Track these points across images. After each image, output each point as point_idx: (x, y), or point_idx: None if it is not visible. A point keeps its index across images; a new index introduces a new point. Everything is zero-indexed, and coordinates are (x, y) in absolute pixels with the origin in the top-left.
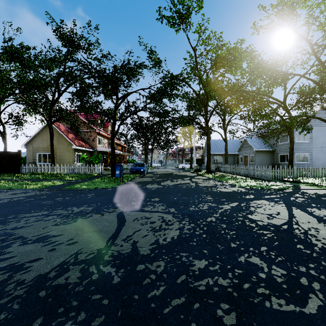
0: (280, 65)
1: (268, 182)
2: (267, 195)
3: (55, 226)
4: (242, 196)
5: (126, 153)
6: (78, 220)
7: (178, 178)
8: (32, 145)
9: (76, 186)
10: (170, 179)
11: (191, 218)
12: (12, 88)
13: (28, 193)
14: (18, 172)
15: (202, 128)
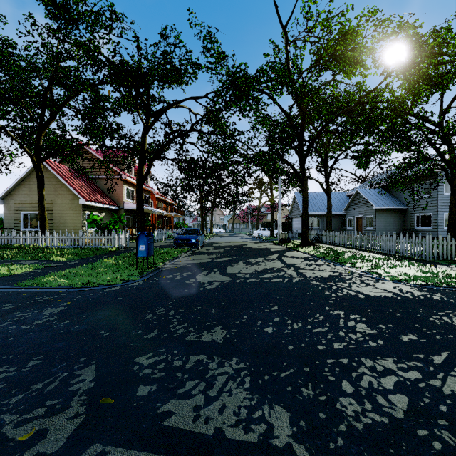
0: (452, 44)
1: (436, 267)
2: None
3: None
4: (442, 317)
5: (173, 213)
6: None
7: (257, 255)
8: (13, 200)
9: (45, 280)
10: (244, 257)
11: None
12: None
13: None
14: None
15: (295, 171)
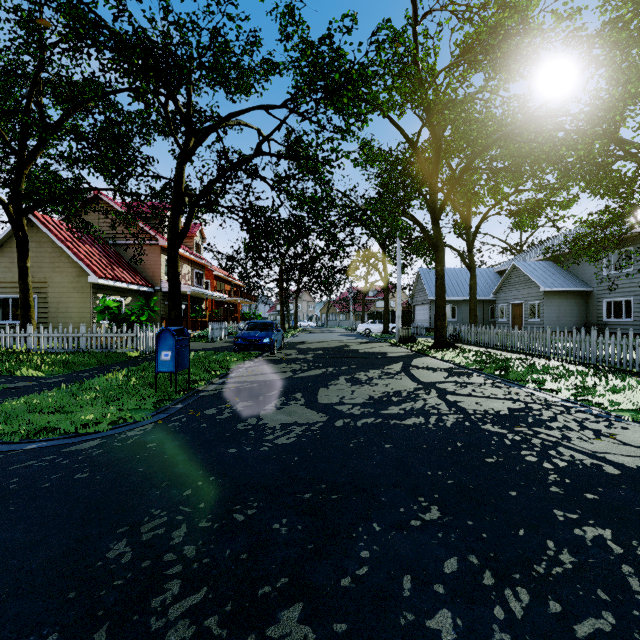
0: None
1: None
2: None
3: None
4: None
5: (239, 298)
6: None
7: (367, 364)
8: None
9: None
10: (346, 369)
11: None
12: None
13: None
14: None
15: (424, 232)
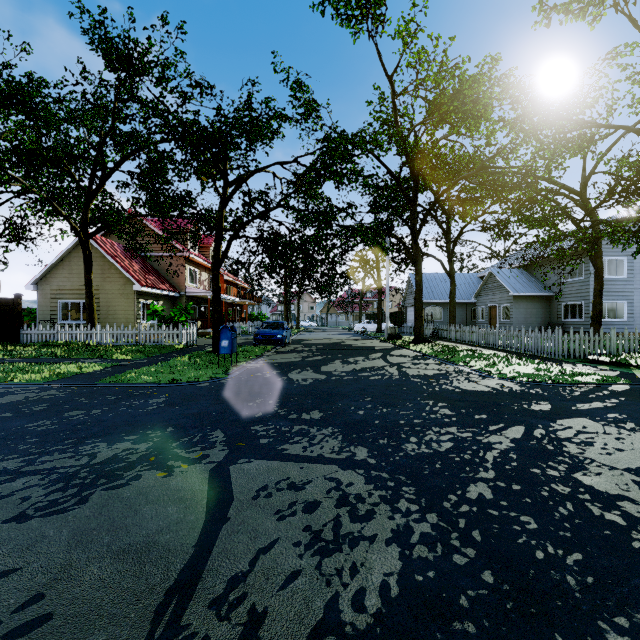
0: (582, 107)
1: (559, 365)
2: (580, 403)
3: (14, 524)
4: (522, 405)
5: (247, 300)
6: (92, 497)
7: (357, 353)
8: (49, 285)
9: (128, 377)
10: (341, 356)
11: (421, 488)
12: (1, 162)
13: (10, 395)
14: (16, 342)
15: (406, 249)
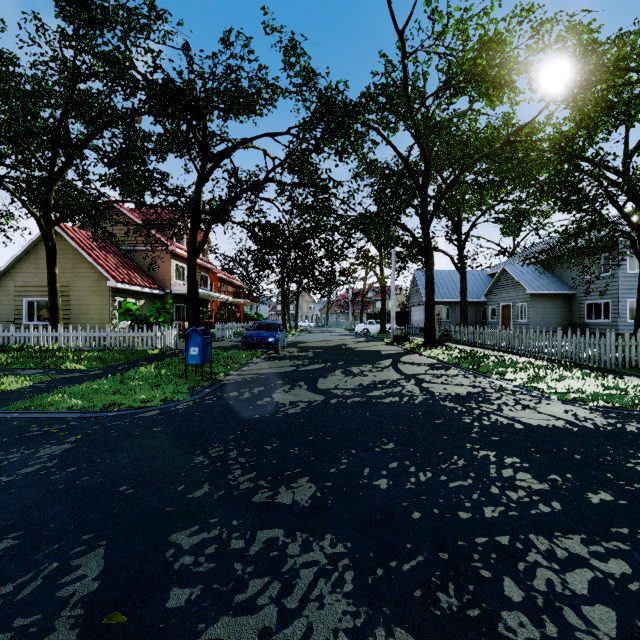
0: None
1: (622, 379)
2: None
3: None
4: None
5: (242, 299)
6: None
7: (361, 360)
8: (12, 281)
9: (49, 400)
10: (342, 364)
11: None
12: None
13: None
14: None
15: (415, 240)
